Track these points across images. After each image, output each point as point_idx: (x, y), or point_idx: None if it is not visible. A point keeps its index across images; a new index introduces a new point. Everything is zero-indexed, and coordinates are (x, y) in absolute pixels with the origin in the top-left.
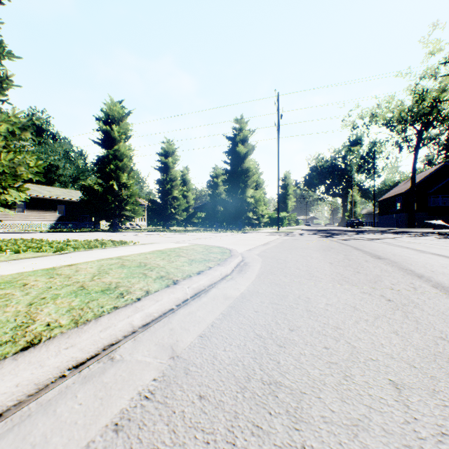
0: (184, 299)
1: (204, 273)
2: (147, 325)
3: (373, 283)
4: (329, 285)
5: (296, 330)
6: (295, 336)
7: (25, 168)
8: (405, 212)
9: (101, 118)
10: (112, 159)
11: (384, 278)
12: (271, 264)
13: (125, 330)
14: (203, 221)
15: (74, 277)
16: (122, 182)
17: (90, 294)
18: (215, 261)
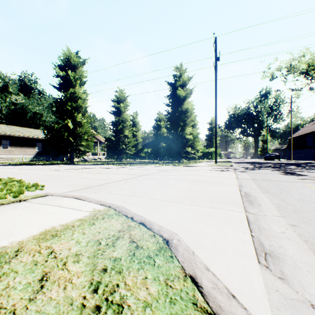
0: None
1: None
2: None
3: None
4: None
5: None
6: None
7: None
8: None
9: (59, 65)
10: (68, 101)
11: None
12: None
13: None
14: (149, 155)
15: None
16: (77, 121)
17: None
18: None
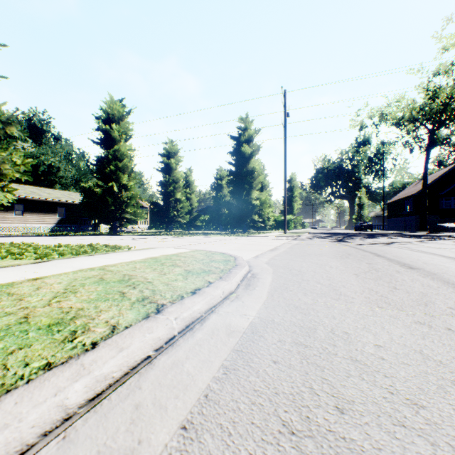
0: (168, 337)
1: (201, 292)
2: (98, 398)
3: (424, 306)
4: (367, 310)
5: (349, 412)
6: (352, 429)
7: (11, 166)
8: (416, 215)
9: (100, 117)
10: (112, 160)
11: (435, 298)
12: (285, 276)
13: (47, 420)
14: (206, 224)
15: (27, 299)
16: (122, 183)
17: (27, 333)
18: (217, 273)
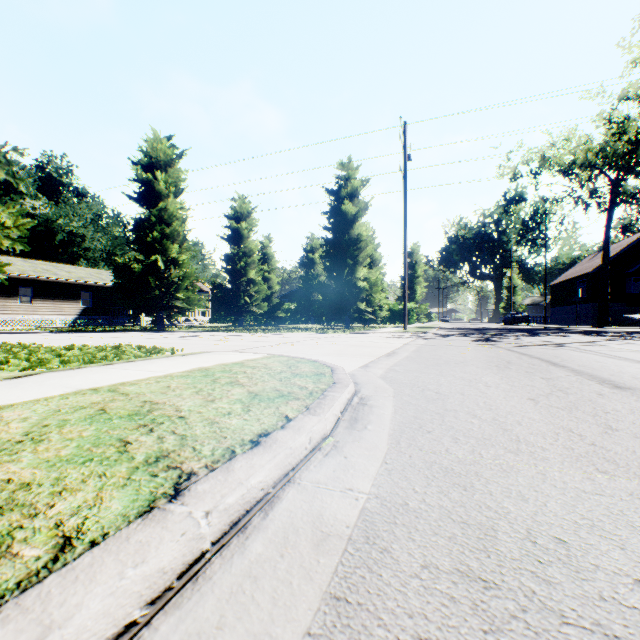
0: (186, 560)
1: (269, 441)
2: None
3: None
4: (580, 478)
5: None
6: None
7: None
8: (592, 303)
9: (139, 161)
10: (156, 223)
11: None
12: (415, 403)
13: None
14: (292, 315)
15: None
16: (171, 256)
17: None
18: (301, 398)
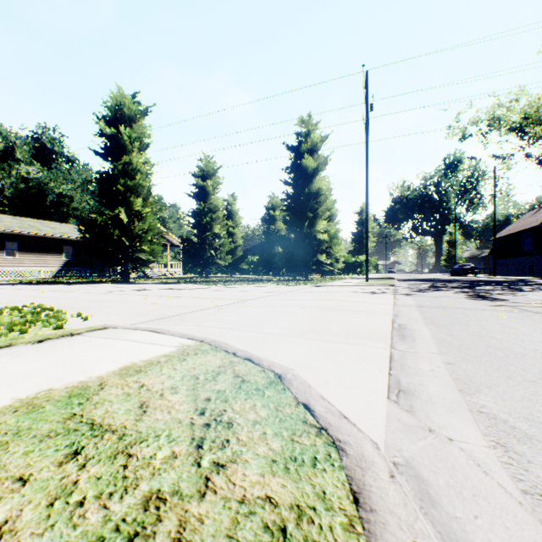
0: None
1: None
2: None
3: None
4: None
5: None
6: None
7: None
8: (539, 255)
9: (104, 117)
10: (120, 177)
11: None
12: None
13: None
14: (255, 267)
15: None
16: (135, 210)
17: None
18: None
